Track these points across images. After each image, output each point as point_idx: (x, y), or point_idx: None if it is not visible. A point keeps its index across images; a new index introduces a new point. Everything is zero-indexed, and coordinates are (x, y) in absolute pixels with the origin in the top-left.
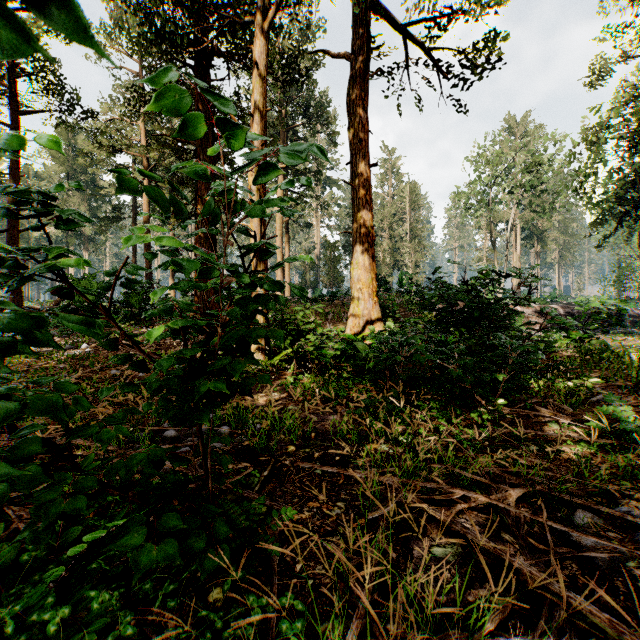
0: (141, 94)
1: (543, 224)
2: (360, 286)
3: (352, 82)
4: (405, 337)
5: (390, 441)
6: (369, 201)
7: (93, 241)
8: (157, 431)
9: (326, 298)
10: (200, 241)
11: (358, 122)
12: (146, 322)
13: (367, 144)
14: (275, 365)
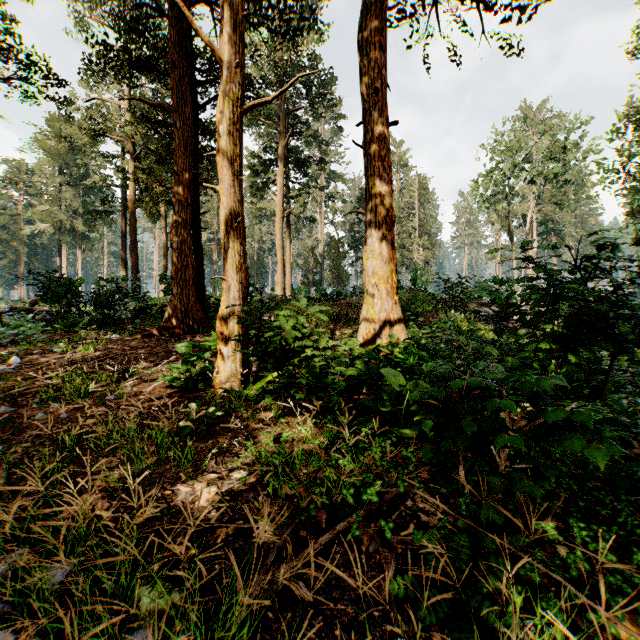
0: (105, 48)
1: (562, 219)
2: (376, 281)
3: (365, 15)
4: (495, 372)
5: None
6: (387, 170)
7: (87, 238)
8: None
9: (330, 297)
10: (177, 227)
11: (373, 67)
12: (116, 326)
13: (385, 96)
14: (253, 399)
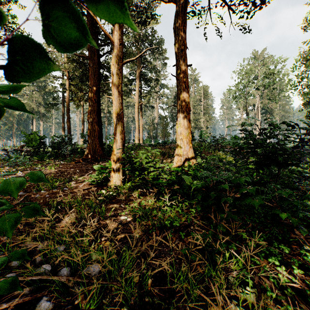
0: None
1: (272, 106)
2: (181, 137)
3: (177, 16)
4: (226, 176)
5: (232, 300)
6: (187, 87)
7: (45, 116)
8: (3, 270)
9: (161, 144)
10: (90, 112)
11: (180, 40)
12: (62, 158)
13: (185, 53)
14: (128, 189)
